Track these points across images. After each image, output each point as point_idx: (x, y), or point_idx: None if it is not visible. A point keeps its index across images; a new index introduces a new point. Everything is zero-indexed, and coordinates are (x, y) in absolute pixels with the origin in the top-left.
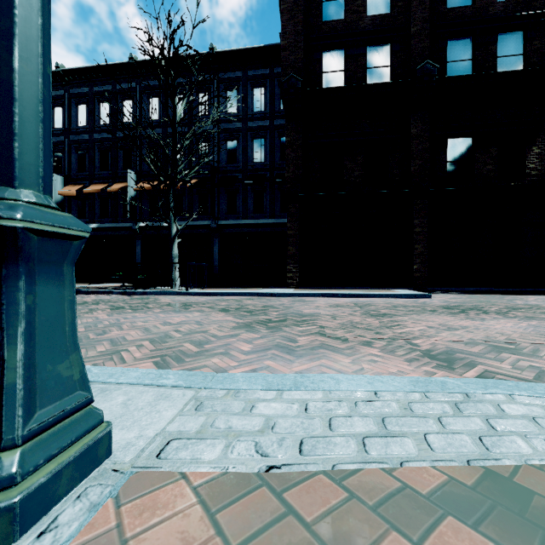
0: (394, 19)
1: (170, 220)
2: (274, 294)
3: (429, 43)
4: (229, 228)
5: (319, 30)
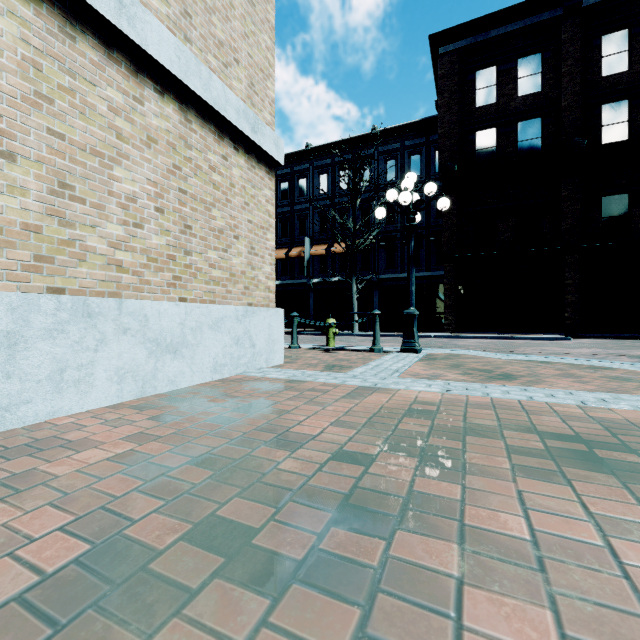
0: (545, 96)
1: (352, 281)
2: (434, 336)
3: (582, 112)
4: (388, 281)
5: (473, 115)
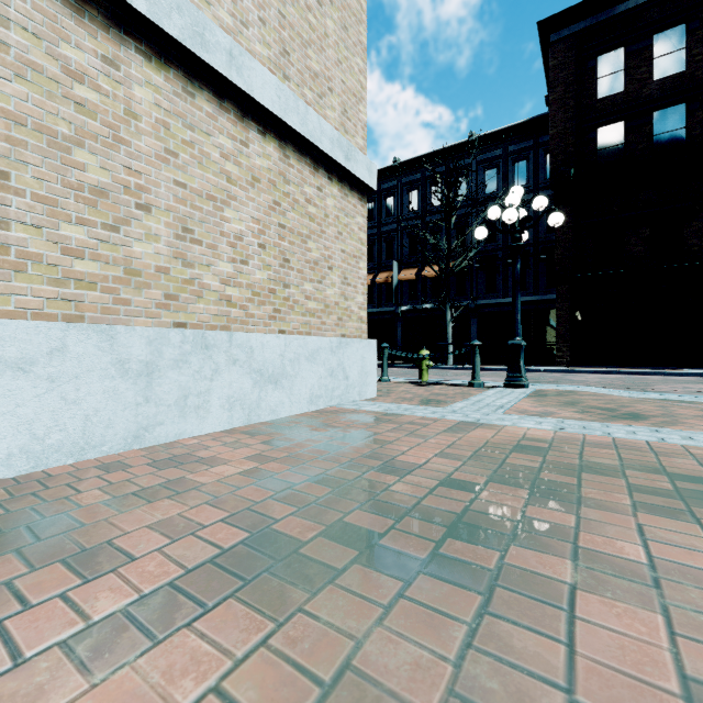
0: (691, 76)
1: (446, 309)
2: (545, 370)
3: None
4: (488, 308)
5: (593, 109)
